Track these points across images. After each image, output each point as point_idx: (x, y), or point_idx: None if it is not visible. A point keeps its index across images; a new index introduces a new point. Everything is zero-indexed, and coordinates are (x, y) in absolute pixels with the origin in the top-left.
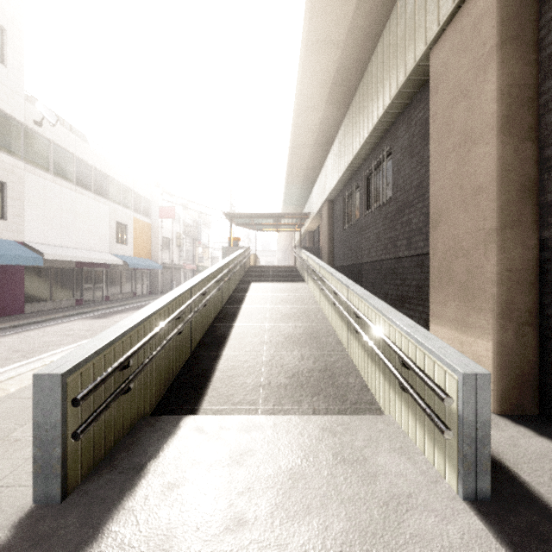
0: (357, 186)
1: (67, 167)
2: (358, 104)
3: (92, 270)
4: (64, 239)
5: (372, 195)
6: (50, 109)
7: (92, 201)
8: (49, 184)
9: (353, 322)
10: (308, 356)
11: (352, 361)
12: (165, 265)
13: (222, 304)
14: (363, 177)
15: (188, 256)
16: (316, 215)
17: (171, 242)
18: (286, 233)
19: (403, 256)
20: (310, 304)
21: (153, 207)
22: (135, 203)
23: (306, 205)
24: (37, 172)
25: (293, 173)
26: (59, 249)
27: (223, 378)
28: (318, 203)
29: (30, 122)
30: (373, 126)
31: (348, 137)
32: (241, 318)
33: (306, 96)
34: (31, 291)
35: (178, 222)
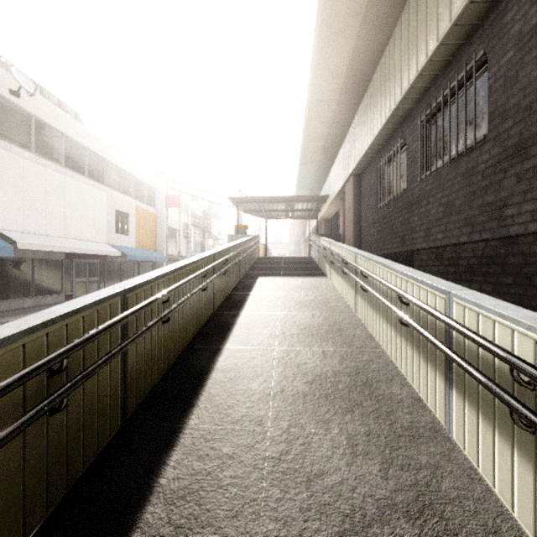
0: (403, 143)
1: (54, 147)
2: (414, 11)
3: (86, 262)
4: (49, 227)
5: (431, 149)
6: (32, 80)
7: (86, 186)
8: (30, 164)
9: (505, 394)
10: (363, 444)
11: (474, 470)
12: (170, 257)
13: (214, 309)
14: (418, 123)
15: (197, 248)
16: (335, 197)
17: (177, 233)
18: (299, 223)
19: (524, 233)
20: (339, 309)
21: (157, 195)
22: (138, 191)
23: (323, 189)
24: (14, 149)
25: (309, 146)
26: (42, 238)
27: (159, 533)
28: (340, 182)
29: (5, 91)
30: (452, 20)
31: (391, 73)
32: (237, 334)
33: (334, 10)
34: (7, 285)
35: (186, 212)
